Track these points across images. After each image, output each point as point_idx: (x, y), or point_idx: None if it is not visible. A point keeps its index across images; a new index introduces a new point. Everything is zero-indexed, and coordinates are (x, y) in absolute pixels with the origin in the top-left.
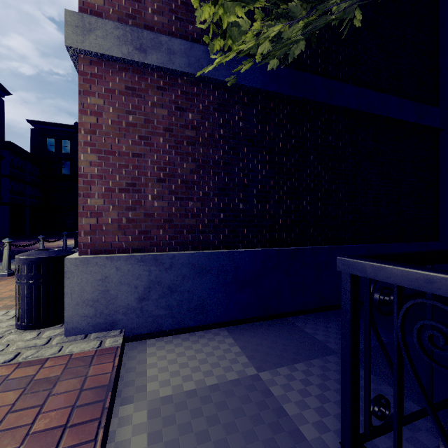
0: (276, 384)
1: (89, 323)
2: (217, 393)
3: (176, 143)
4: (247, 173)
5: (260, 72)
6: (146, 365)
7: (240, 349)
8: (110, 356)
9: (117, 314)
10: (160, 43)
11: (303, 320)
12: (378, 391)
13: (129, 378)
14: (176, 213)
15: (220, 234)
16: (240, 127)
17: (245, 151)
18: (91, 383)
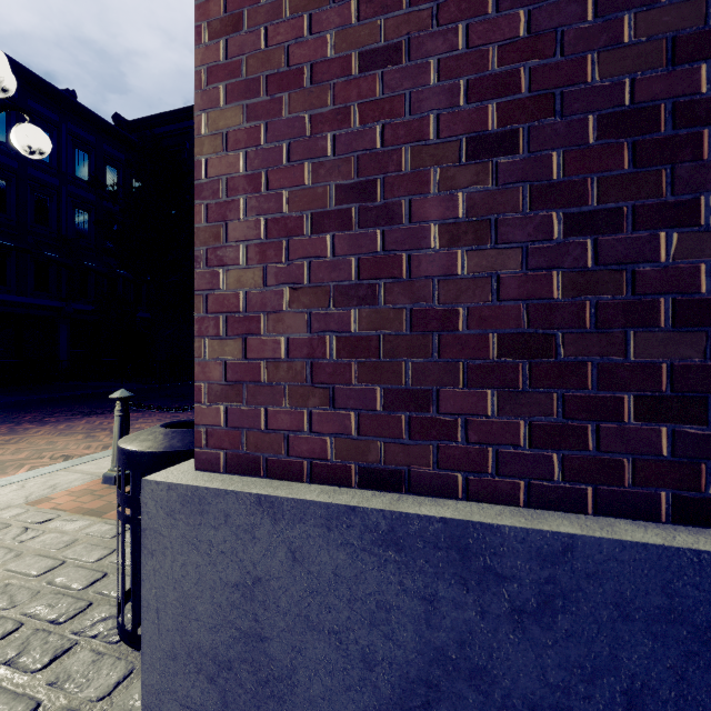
0: None
1: None
2: None
3: None
4: None
5: None
6: None
7: None
8: None
9: None
10: None
11: None
12: None
13: None
14: (573, 301)
15: None
16: None
17: None
18: None
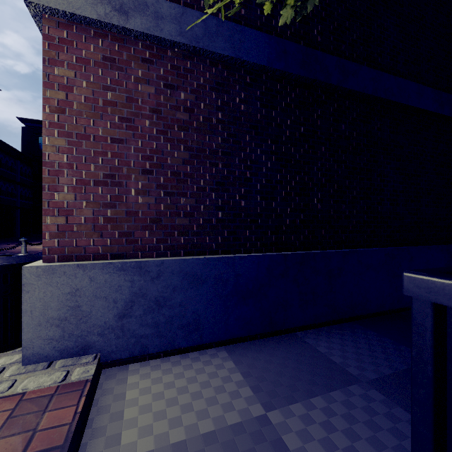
0: (290, 431)
1: (54, 347)
2: (213, 447)
3: (165, 128)
4: (250, 165)
5: (264, 46)
6: (124, 401)
7: (242, 377)
8: (76, 395)
9: (91, 335)
10: (145, 4)
11: (314, 336)
12: None
13: (99, 423)
14: (166, 211)
15: (218, 236)
16: (241, 111)
17: (247, 139)
18: (40, 441)
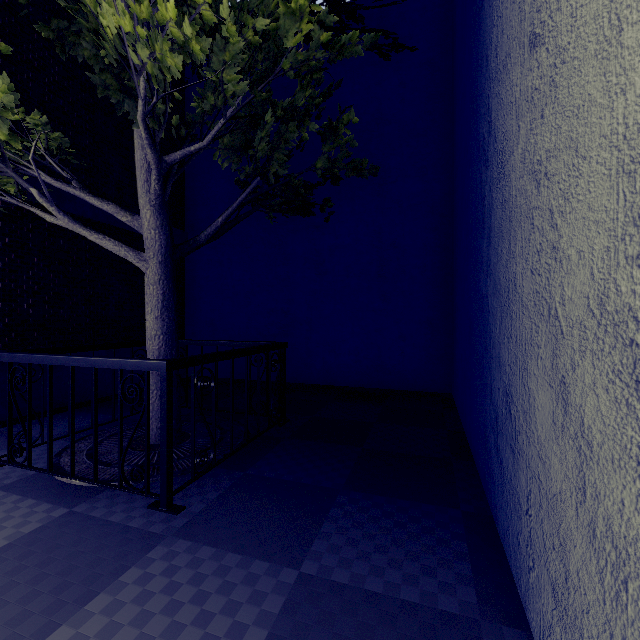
0: None
1: None
2: None
3: None
4: None
5: None
6: None
7: None
8: None
9: None
10: None
11: (19, 427)
12: (61, 447)
13: None
14: None
15: None
16: None
17: None
18: None
